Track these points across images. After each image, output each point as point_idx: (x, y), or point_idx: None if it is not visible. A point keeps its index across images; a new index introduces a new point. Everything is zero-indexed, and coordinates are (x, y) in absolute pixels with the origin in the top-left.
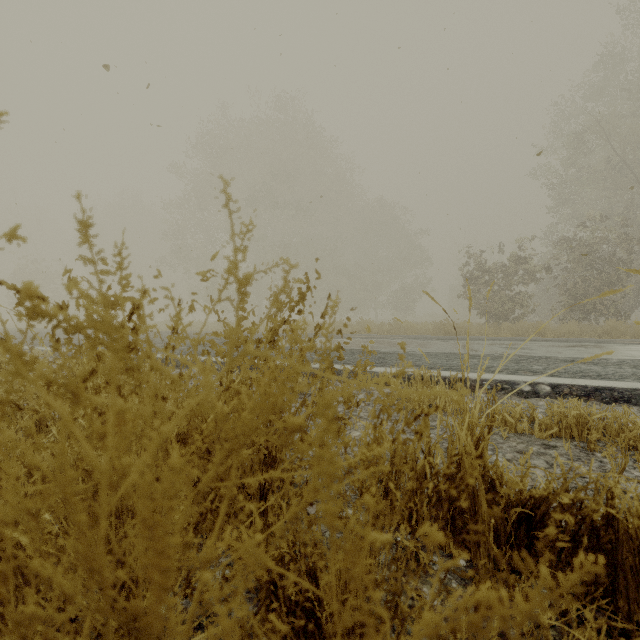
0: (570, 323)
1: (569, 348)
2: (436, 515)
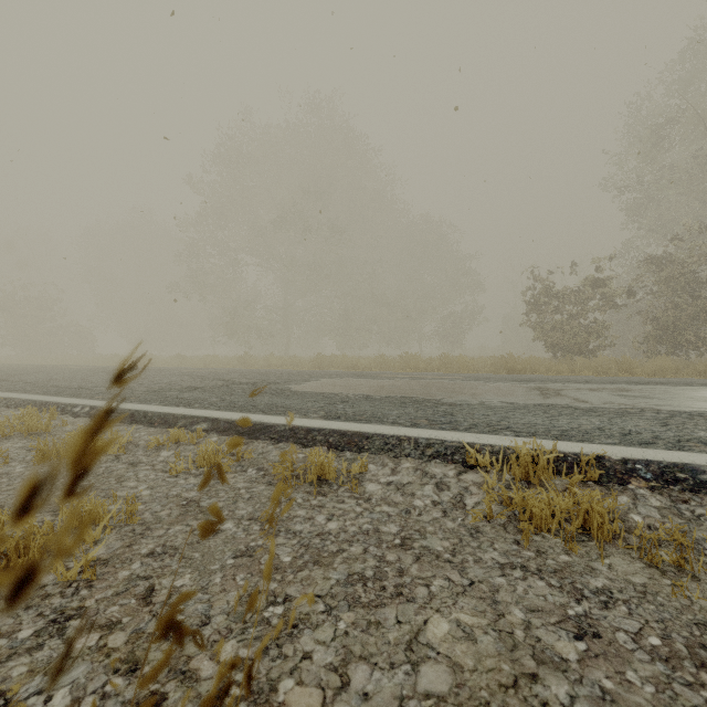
0: (660, 358)
1: None
2: None
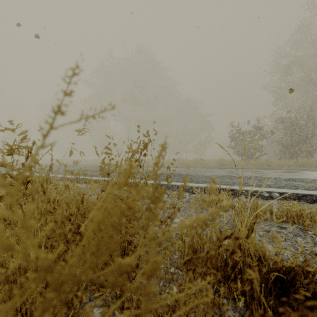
0: (284, 160)
1: (286, 173)
2: (225, 274)
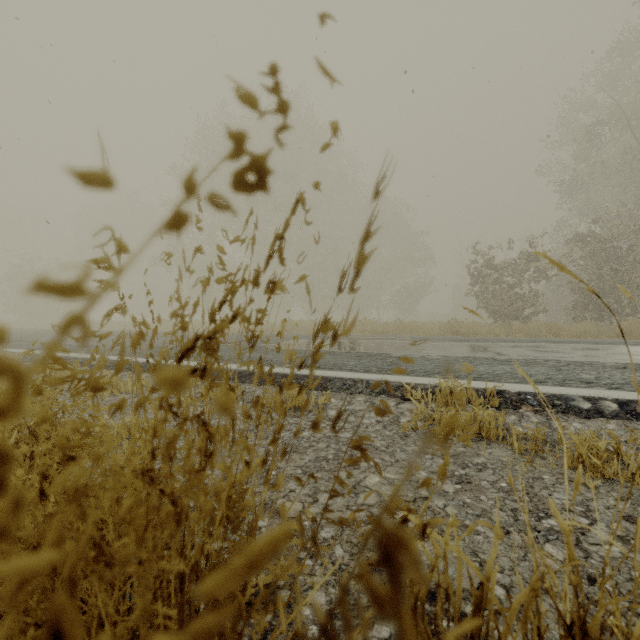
0: (585, 323)
1: (608, 351)
2: None
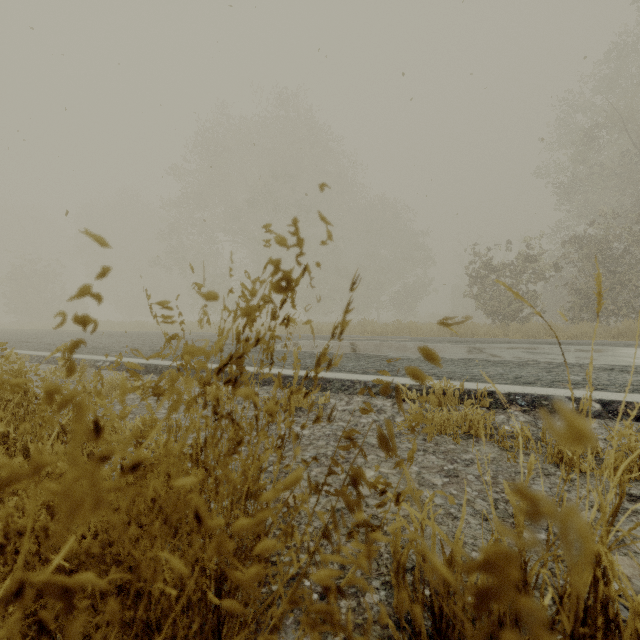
0: (582, 324)
1: (599, 353)
2: None
